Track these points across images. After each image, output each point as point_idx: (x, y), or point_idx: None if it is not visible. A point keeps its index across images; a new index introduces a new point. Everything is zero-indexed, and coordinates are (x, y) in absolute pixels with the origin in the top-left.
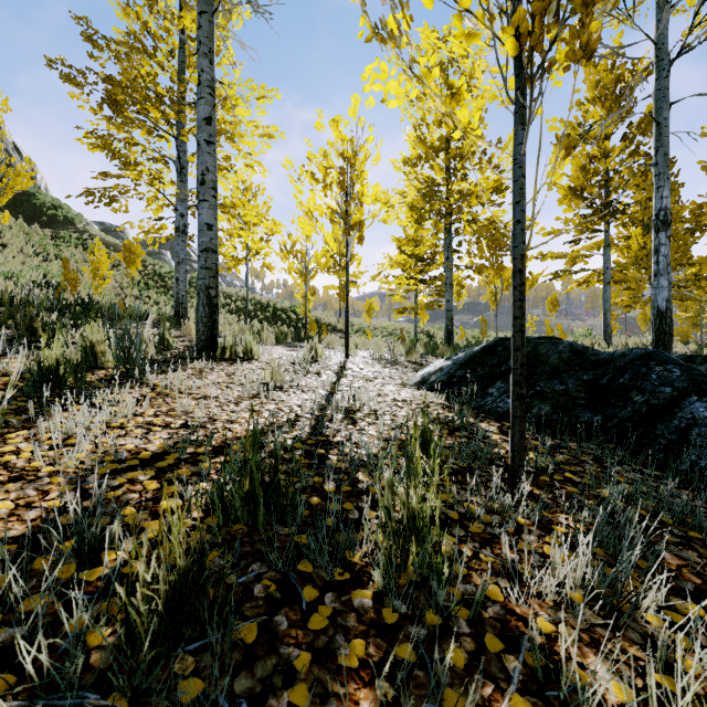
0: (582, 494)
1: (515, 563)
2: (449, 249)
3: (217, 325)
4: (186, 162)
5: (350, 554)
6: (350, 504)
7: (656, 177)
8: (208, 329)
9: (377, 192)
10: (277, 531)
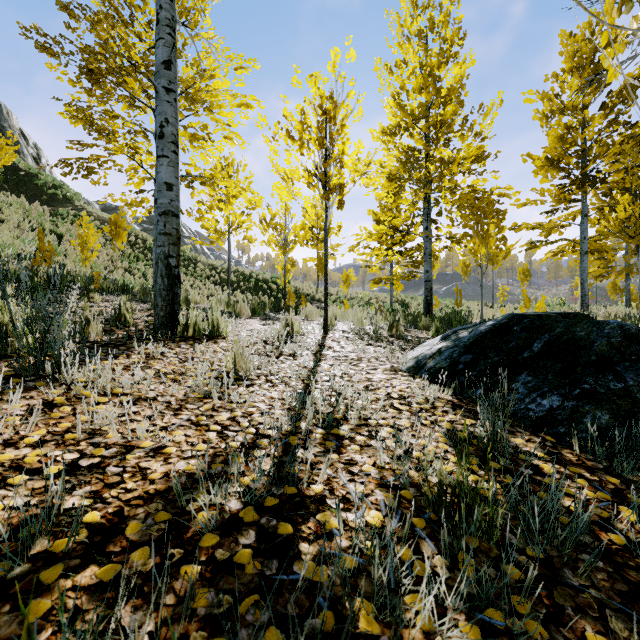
0: None
1: None
2: (428, 219)
3: (178, 299)
4: None
5: None
6: None
7: None
8: (167, 304)
9: (359, 151)
10: None
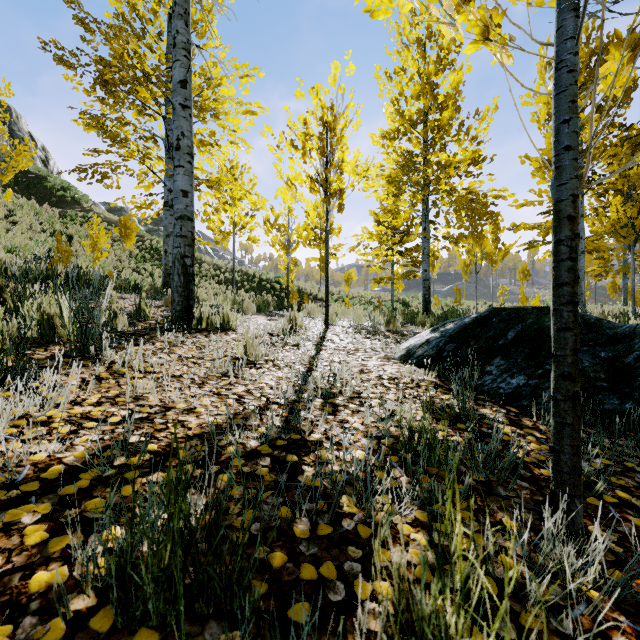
0: None
1: None
2: (426, 220)
3: (192, 295)
4: None
5: None
6: (331, 565)
7: None
8: (183, 299)
9: (357, 159)
10: None
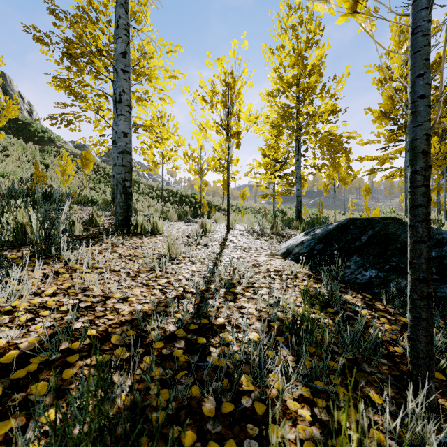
0: None
1: None
2: (298, 153)
3: (130, 208)
4: None
5: None
6: (233, 443)
7: None
8: (124, 211)
9: (250, 109)
10: None
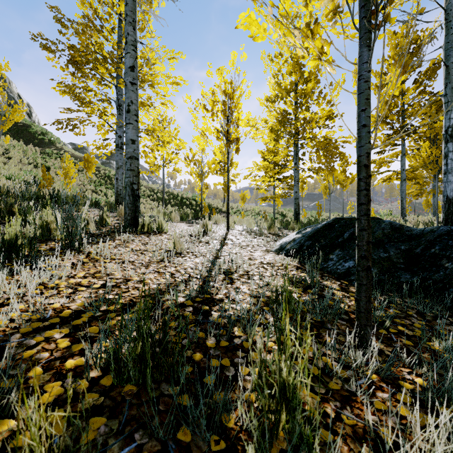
0: (416, 347)
1: (375, 426)
2: (296, 157)
3: (138, 209)
4: (122, 102)
5: (226, 417)
6: (227, 359)
7: (446, 104)
8: (132, 212)
9: (248, 117)
10: (163, 391)
